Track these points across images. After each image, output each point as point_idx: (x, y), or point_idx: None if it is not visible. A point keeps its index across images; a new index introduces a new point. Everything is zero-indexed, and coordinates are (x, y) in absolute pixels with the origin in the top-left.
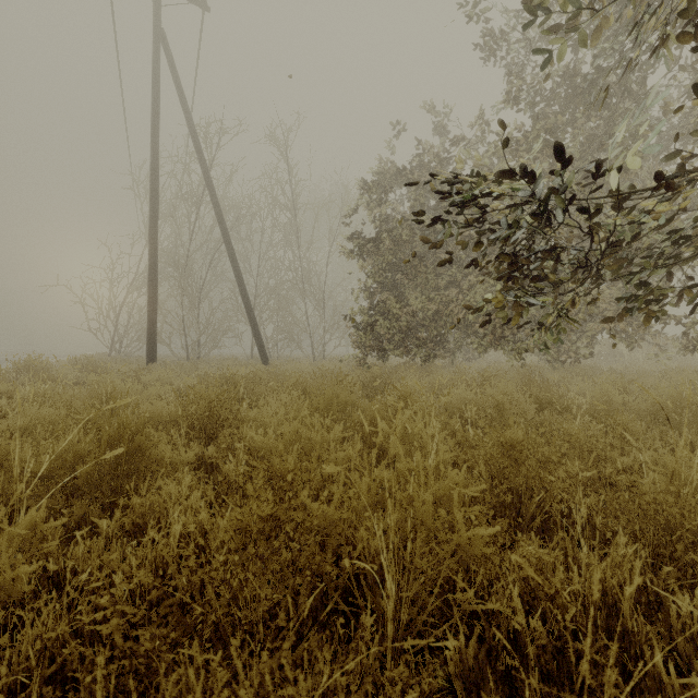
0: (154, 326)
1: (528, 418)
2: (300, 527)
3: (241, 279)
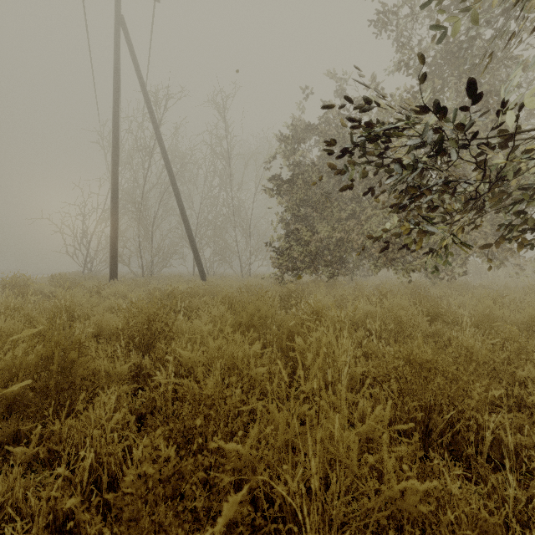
0: (115, 250)
1: (422, 329)
2: (218, 452)
3: (184, 213)
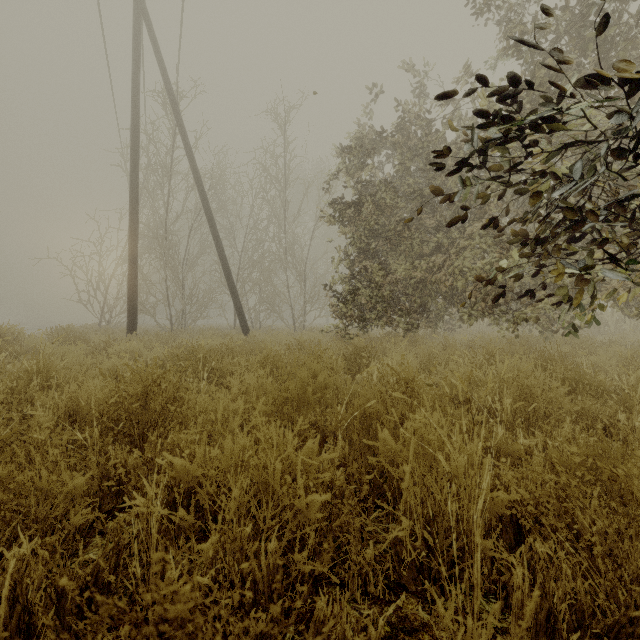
0: (134, 296)
1: (564, 407)
2: None
3: (222, 250)
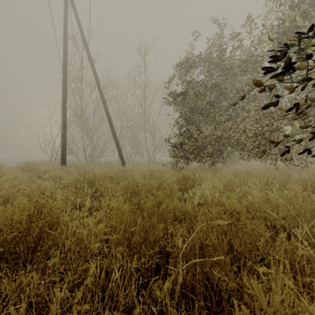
0: (64, 146)
1: None
2: None
3: (111, 121)
